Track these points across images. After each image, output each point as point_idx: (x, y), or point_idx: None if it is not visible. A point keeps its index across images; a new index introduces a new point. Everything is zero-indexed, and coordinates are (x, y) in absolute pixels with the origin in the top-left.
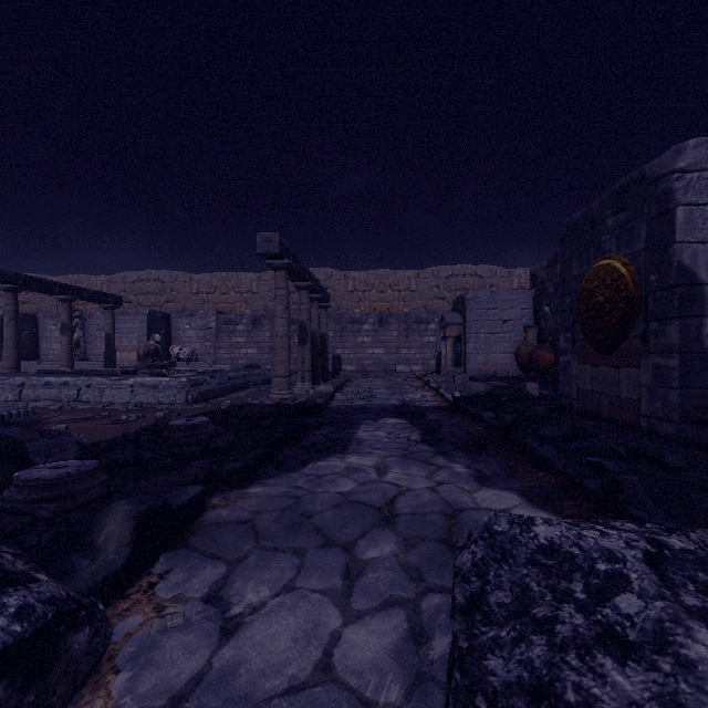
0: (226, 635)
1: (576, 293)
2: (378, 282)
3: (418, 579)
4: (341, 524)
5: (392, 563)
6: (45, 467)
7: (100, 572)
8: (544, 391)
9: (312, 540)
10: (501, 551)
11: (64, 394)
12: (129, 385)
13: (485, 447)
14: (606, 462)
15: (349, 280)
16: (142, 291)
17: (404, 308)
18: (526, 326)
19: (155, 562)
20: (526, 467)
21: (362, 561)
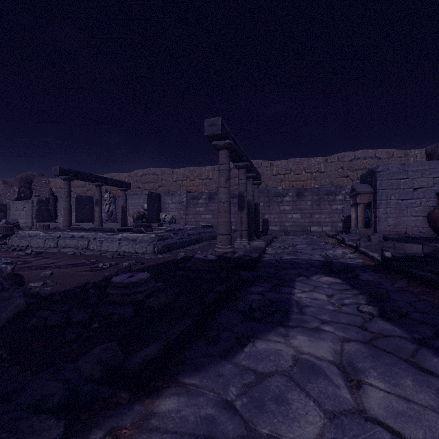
0: None
1: None
2: (295, 167)
3: None
4: None
5: None
6: None
7: None
8: None
9: None
10: None
11: (80, 244)
12: (118, 239)
13: None
14: None
15: (273, 167)
16: (145, 181)
17: (315, 185)
18: (438, 193)
19: None
20: None
21: None
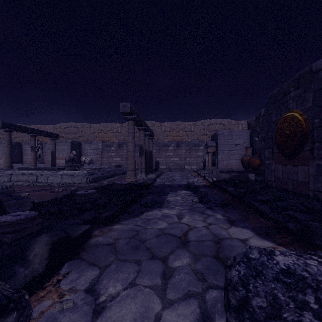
0: (96, 315)
1: (274, 130)
2: (176, 127)
3: (203, 279)
4: (160, 246)
5: (188, 270)
6: (10, 215)
7: (29, 275)
8: (257, 177)
9: (145, 255)
10: (255, 270)
11: (30, 178)
12: (60, 174)
13: (230, 205)
14: (296, 214)
15: (162, 126)
16: (68, 132)
17: (188, 139)
18: (246, 147)
19: (62, 267)
20: (253, 216)
21: (171, 268)
